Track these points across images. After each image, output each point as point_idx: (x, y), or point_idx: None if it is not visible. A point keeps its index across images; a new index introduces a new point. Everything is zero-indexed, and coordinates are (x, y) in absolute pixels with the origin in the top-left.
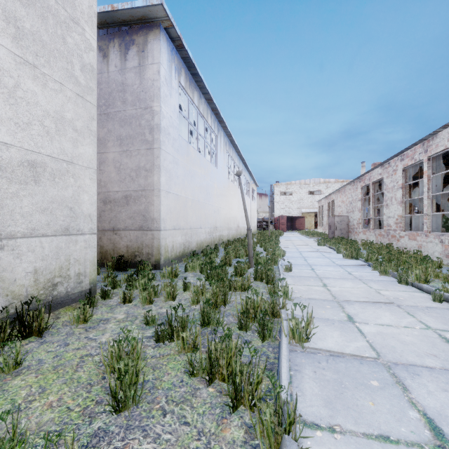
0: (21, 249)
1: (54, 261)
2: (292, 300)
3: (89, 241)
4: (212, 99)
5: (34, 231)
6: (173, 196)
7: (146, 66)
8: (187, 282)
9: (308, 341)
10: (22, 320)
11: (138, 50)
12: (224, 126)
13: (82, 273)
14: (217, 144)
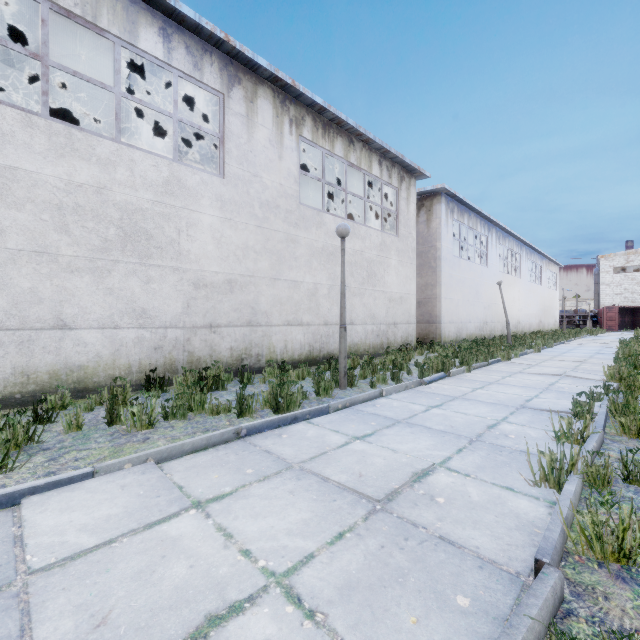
0: (399, 328)
1: (405, 334)
2: (519, 358)
3: (413, 327)
4: (481, 212)
5: (401, 322)
6: (449, 300)
7: (431, 220)
8: (461, 349)
9: (509, 360)
10: (406, 350)
11: (426, 210)
12: (495, 224)
13: (411, 341)
14: (487, 244)
